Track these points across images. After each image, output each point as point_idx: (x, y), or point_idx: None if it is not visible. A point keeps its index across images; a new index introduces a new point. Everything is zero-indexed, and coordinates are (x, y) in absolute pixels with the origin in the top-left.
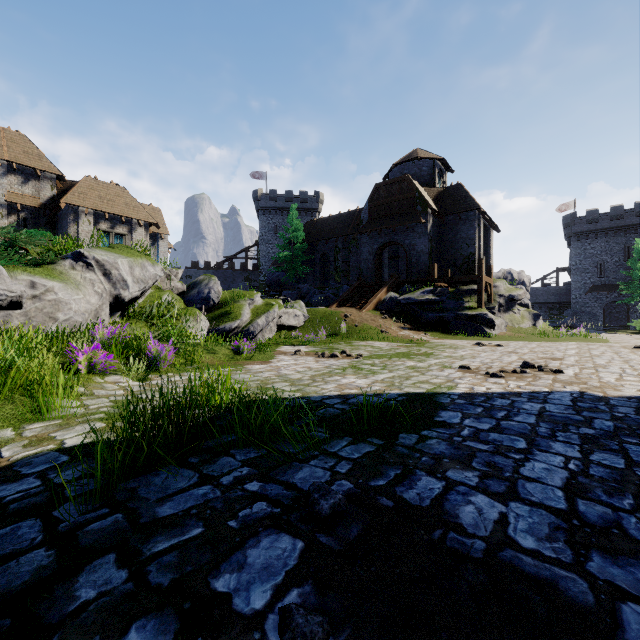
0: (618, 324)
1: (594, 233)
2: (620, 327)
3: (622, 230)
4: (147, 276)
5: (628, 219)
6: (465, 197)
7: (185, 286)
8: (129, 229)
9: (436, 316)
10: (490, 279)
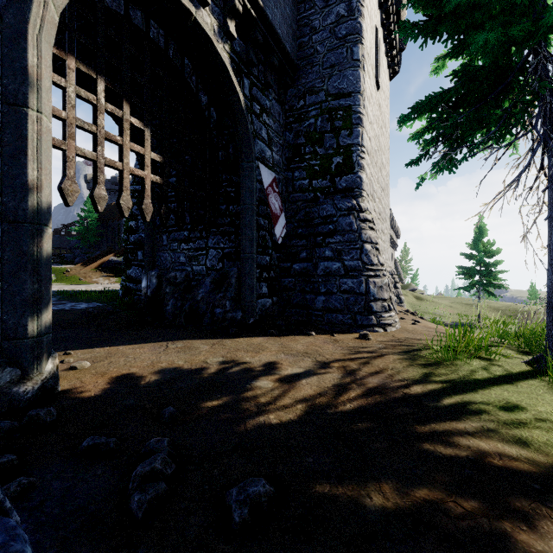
0: None
1: None
2: None
3: None
4: None
5: None
6: None
7: None
8: None
9: None
10: None
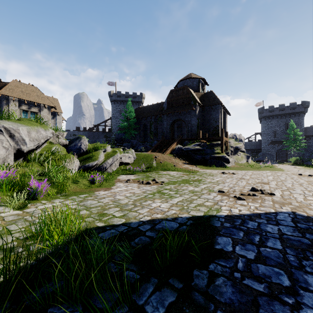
0: (282, 159)
1: (272, 117)
2: (283, 161)
3: (284, 115)
4: (40, 137)
5: (287, 110)
6: (214, 98)
7: (67, 141)
8: (39, 109)
9: (201, 157)
10: (227, 138)
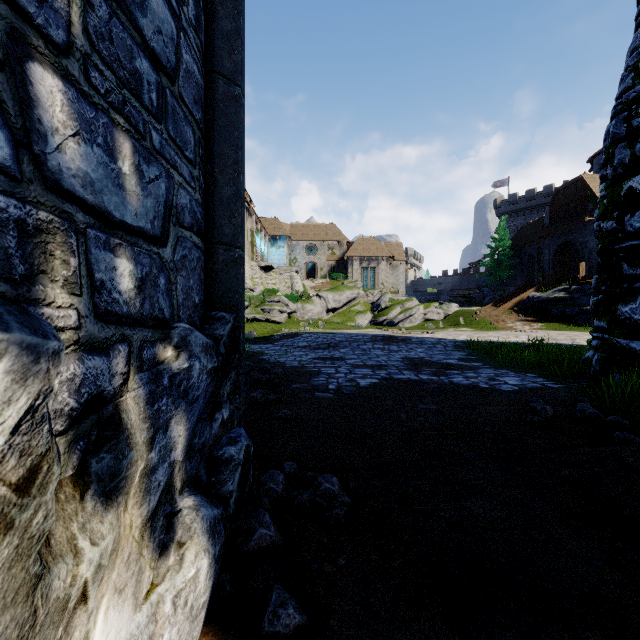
0: None
1: None
2: None
3: None
4: (342, 299)
5: None
6: None
7: (374, 299)
8: (377, 263)
9: (558, 311)
10: None
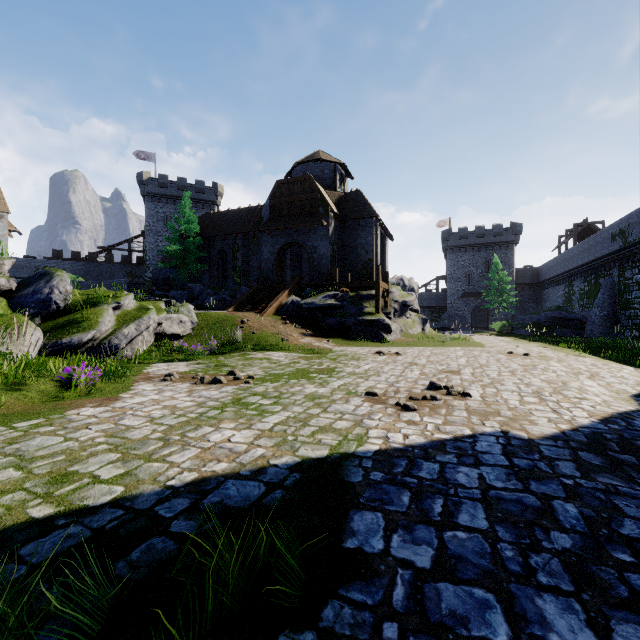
0: (481, 325)
1: (464, 248)
2: (483, 328)
3: (484, 247)
4: None
5: (488, 238)
6: (364, 204)
7: (13, 283)
8: None
9: (338, 322)
10: (387, 285)
